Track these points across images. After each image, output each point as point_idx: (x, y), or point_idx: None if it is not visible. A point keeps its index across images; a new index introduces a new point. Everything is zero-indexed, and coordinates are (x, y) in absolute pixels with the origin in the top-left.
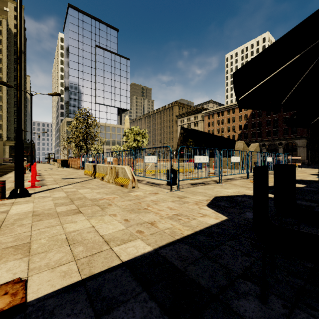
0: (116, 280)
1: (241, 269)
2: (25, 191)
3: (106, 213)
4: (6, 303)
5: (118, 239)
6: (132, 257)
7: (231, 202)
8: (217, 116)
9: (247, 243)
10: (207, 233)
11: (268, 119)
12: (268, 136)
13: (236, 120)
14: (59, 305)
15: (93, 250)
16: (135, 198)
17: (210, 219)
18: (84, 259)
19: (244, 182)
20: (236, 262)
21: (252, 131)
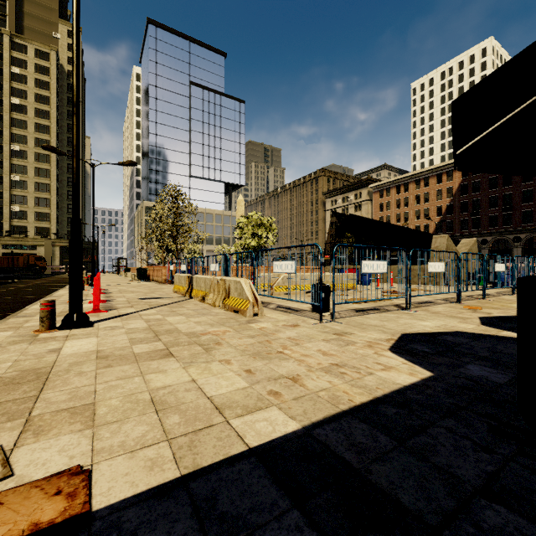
0: (242, 483)
1: (479, 479)
2: (85, 318)
3: (213, 358)
4: (59, 511)
5: (238, 404)
6: (265, 440)
7: (435, 344)
8: (395, 192)
9: (481, 426)
10: (399, 402)
11: (494, 195)
12: (492, 225)
13: (431, 198)
14: (146, 523)
15: (198, 423)
16: (260, 333)
17: (399, 374)
18: (183, 438)
19: (454, 309)
20: (465, 463)
21: (463, 218)
